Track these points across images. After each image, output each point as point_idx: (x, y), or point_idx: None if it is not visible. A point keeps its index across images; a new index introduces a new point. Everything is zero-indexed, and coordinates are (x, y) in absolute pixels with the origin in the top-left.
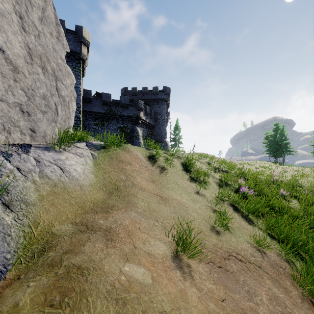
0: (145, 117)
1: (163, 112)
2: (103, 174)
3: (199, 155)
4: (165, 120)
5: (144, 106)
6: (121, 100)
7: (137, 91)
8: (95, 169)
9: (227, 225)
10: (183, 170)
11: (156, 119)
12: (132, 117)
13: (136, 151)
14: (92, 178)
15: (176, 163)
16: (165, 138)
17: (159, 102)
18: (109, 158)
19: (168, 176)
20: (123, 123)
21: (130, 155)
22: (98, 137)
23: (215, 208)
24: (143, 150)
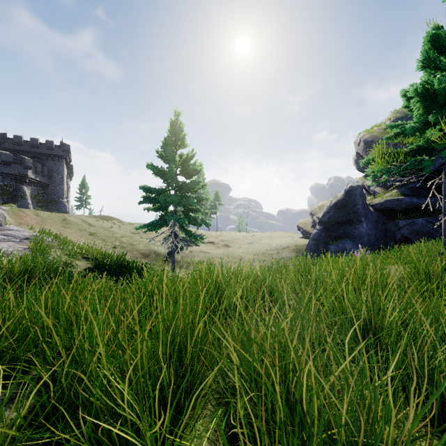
0: (35, 175)
1: (60, 170)
2: (14, 219)
3: (103, 217)
4: (63, 179)
5: (34, 164)
6: (1, 157)
7: (22, 142)
8: (10, 217)
9: (68, 236)
10: (60, 222)
11: (51, 177)
12: (16, 175)
13: (28, 212)
14: (11, 220)
15: (56, 218)
16: (63, 199)
17: (55, 158)
18: (14, 214)
19: (47, 223)
20: (4, 181)
21: (25, 213)
22: (5, 205)
23: (67, 233)
24: (32, 211)
